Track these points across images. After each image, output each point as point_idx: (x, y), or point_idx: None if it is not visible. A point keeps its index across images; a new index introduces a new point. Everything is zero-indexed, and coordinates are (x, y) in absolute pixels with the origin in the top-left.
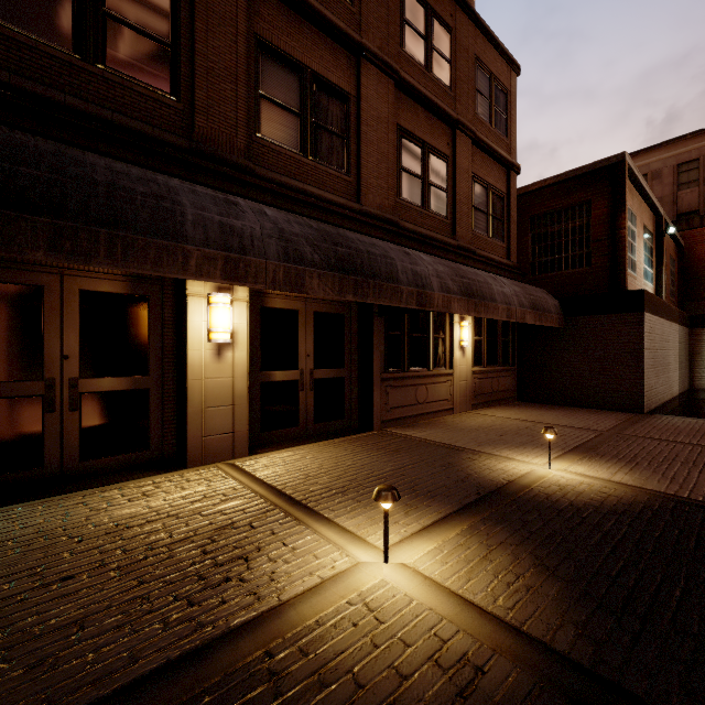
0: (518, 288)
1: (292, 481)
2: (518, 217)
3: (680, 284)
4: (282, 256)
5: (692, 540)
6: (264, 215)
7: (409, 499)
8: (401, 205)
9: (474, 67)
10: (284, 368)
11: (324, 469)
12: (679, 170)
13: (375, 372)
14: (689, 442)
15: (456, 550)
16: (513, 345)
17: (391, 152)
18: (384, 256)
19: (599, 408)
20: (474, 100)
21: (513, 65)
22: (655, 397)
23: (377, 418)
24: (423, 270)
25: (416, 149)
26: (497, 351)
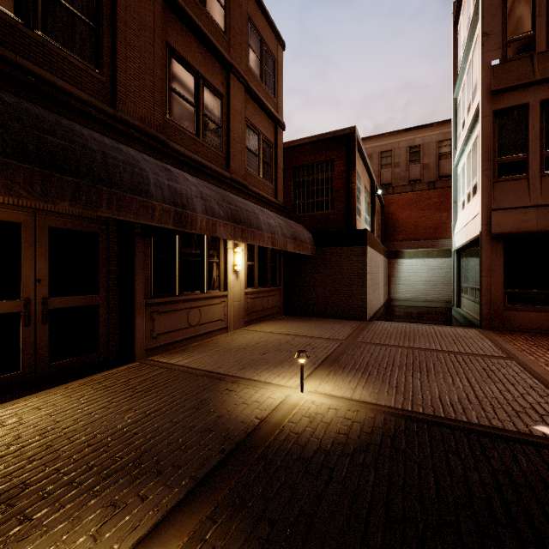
0: (282, 221)
1: None
2: (284, 166)
3: (382, 230)
4: None
5: (431, 480)
6: None
7: (121, 488)
8: (171, 126)
9: (247, 24)
10: None
11: (15, 446)
12: (381, 155)
13: (136, 298)
14: (398, 344)
15: None
16: (280, 269)
17: (158, 67)
18: (131, 163)
19: (339, 318)
20: (247, 53)
21: (280, 39)
22: (373, 307)
23: (139, 347)
24: (185, 189)
25: (189, 75)
26: (267, 275)
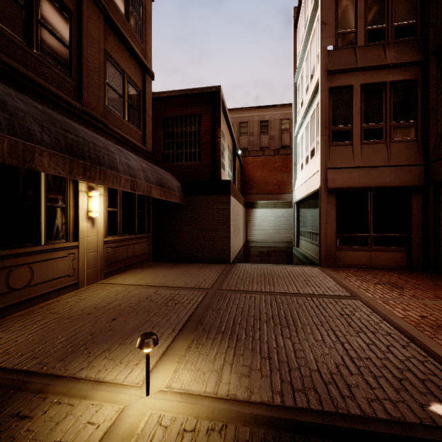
0: (146, 165)
1: None
2: (153, 116)
3: (241, 185)
4: None
5: None
6: None
7: None
8: None
9: None
10: None
11: None
12: (240, 125)
13: None
14: (261, 290)
15: None
16: (149, 216)
17: None
18: None
19: (206, 262)
20: None
21: None
22: (235, 250)
23: None
24: None
25: None
26: (133, 222)
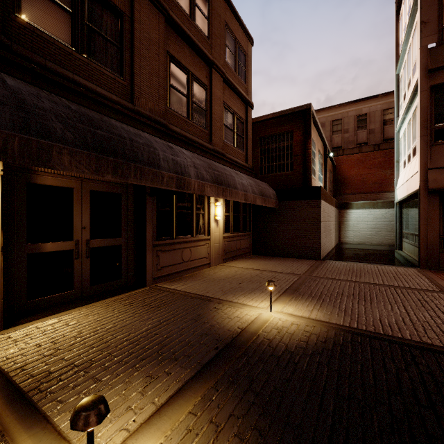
0: (252, 181)
1: (34, 361)
2: (252, 137)
3: (334, 185)
4: (19, 126)
5: (371, 375)
6: (1, 82)
7: (152, 367)
8: (170, 113)
9: (224, 29)
10: (57, 239)
11: (80, 338)
12: (333, 123)
13: (147, 240)
14: (347, 279)
15: (183, 442)
16: (250, 218)
17: (162, 70)
18: (148, 145)
19: (298, 257)
20: (224, 52)
21: (249, 38)
22: (325, 249)
23: (149, 276)
24: (183, 161)
25: (183, 74)
26: (239, 223)
